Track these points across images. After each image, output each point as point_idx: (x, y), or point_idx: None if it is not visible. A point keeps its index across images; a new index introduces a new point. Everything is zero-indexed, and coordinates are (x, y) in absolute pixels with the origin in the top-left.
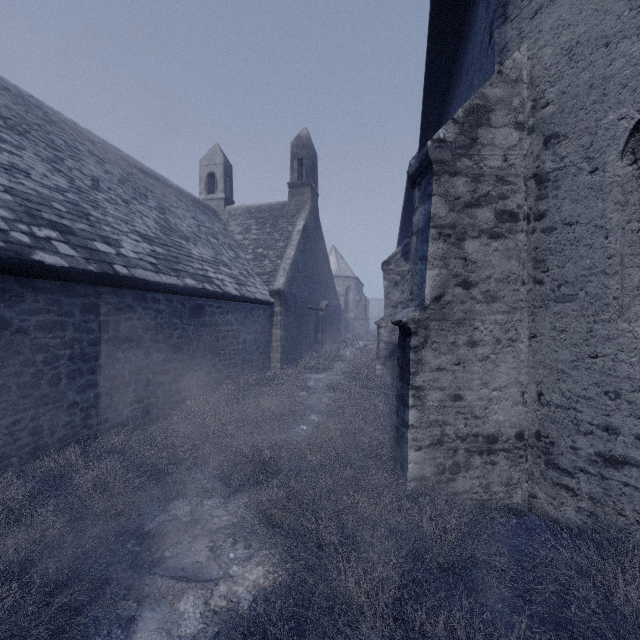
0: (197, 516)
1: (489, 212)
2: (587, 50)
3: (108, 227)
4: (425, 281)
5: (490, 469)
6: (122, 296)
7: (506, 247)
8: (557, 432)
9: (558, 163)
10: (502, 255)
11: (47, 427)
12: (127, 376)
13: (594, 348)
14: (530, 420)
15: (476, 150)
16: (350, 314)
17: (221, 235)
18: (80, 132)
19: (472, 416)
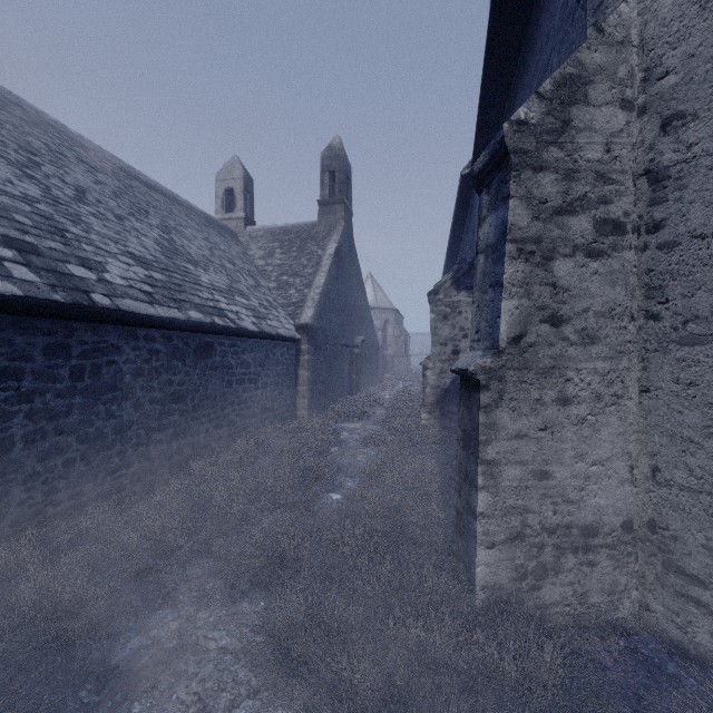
0: (186, 639)
1: (586, 221)
2: None
3: (90, 247)
4: (499, 315)
5: (588, 572)
6: (103, 333)
7: (609, 269)
8: (682, 523)
9: (683, 153)
10: (604, 280)
11: None
12: (110, 435)
13: None
14: (640, 504)
15: (569, 136)
16: (389, 351)
17: (239, 260)
18: (69, 136)
19: (563, 500)
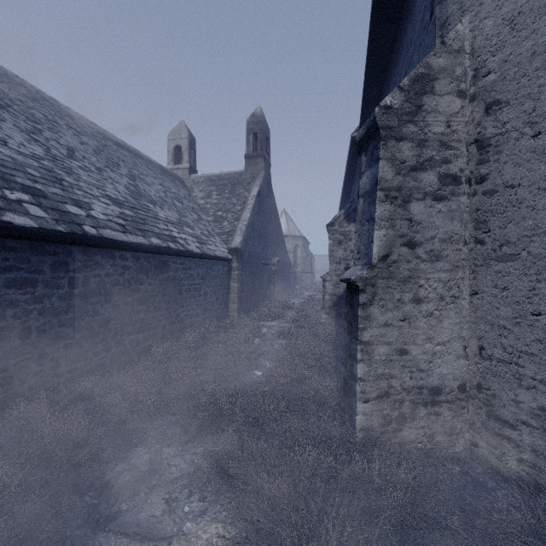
0: (155, 465)
1: (433, 175)
2: (529, 19)
3: (80, 191)
4: (372, 241)
5: (434, 420)
6: (91, 254)
7: (449, 209)
8: (499, 385)
9: (500, 128)
10: (445, 216)
11: (17, 377)
12: (96, 327)
13: (537, 306)
14: (471, 372)
15: (421, 116)
16: (298, 268)
17: (186, 200)
18: (60, 108)
19: (417, 369)
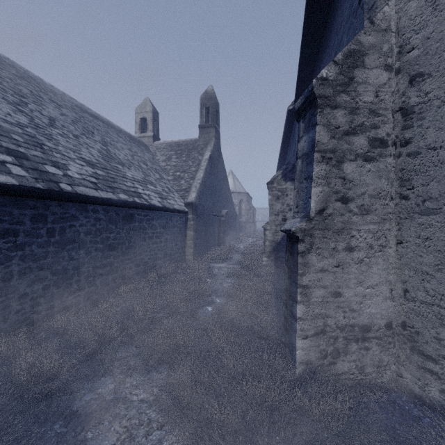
0: (119, 394)
1: (363, 139)
2: None
3: (58, 154)
4: (310, 197)
5: (364, 354)
6: (67, 208)
7: (377, 168)
8: (422, 324)
9: (423, 97)
10: (374, 175)
11: (0, 315)
12: (71, 270)
13: None
14: (396, 312)
15: (353, 87)
16: (243, 219)
17: (150, 162)
18: (45, 86)
19: (349, 310)
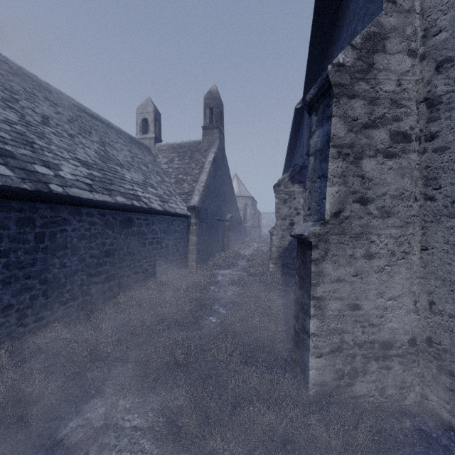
0: (110, 420)
1: (384, 133)
2: None
3: (50, 154)
4: (325, 197)
5: (385, 373)
6: (58, 211)
7: (400, 166)
8: (451, 340)
9: (452, 86)
10: (396, 173)
11: None
12: (62, 279)
13: None
14: (421, 326)
15: (373, 74)
16: (247, 223)
17: (151, 164)
18: (40, 83)
19: (369, 324)
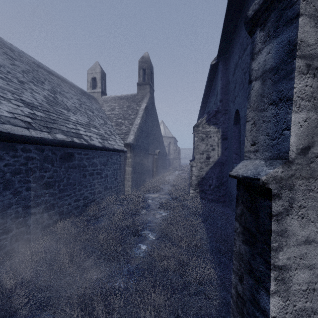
0: None
1: None
2: None
3: None
4: (289, 127)
5: None
6: None
7: None
8: None
9: None
10: None
11: None
12: None
13: None
14: None
15: None
16: (171, 156)
17: (96, 111)
18: (3, 43)
19: None
